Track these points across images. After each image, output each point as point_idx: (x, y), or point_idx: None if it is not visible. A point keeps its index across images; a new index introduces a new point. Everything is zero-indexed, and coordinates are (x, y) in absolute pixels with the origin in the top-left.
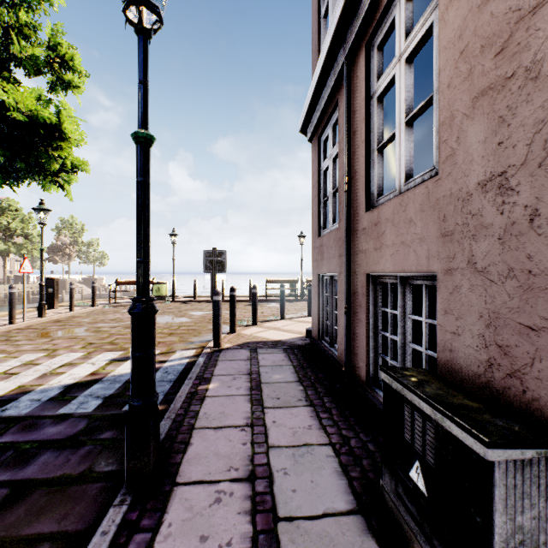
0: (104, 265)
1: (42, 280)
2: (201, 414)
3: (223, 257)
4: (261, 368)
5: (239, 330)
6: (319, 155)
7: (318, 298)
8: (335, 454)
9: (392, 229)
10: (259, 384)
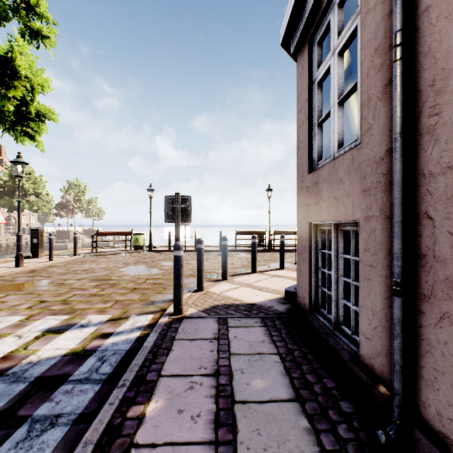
0: (101, 218)
1: (19, 231)
2: None
3: (188, 204)
4: (233, 360)
5: (207, 287)
6: (310, 64)
7: (309, 255)
8: None
9: None
10: (231, 407)
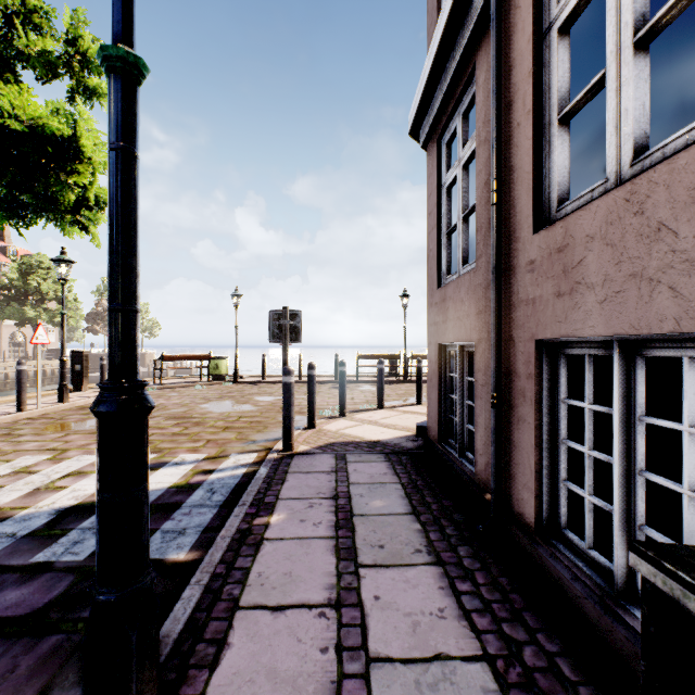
0: (155, 335)
1: (63, 354)
2: (253, 577)
3: (298, 320)
4: (352, 488)
5: (320, 425)
6: (440, 165)
7: (438, 380)
8: (498, 686)
9: (604, 251)
10: (350, 518)
